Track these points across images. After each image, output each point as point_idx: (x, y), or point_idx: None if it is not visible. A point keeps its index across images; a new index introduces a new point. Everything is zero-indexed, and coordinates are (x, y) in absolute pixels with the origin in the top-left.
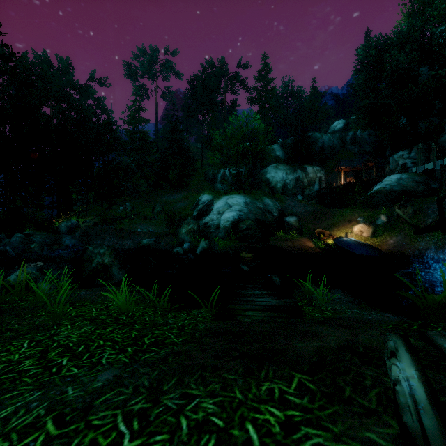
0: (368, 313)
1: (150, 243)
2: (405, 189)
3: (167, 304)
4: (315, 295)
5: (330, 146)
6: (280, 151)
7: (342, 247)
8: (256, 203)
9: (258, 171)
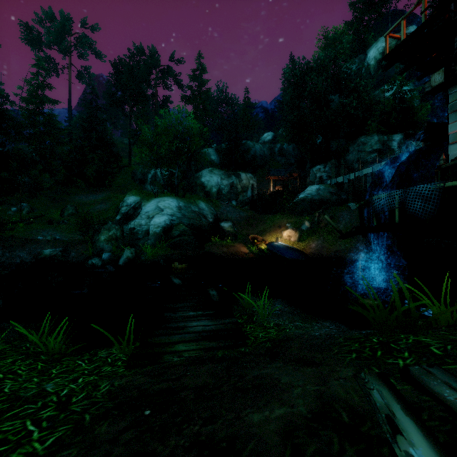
0: (311, 325)
1: (55, 254)
2: (323, 198)
3: (62, 344)
4: (255, 309)
5: (261, 155)
6: (215, 155)
7: (274, 251)
8: (190, 207)
9: (193, 174)
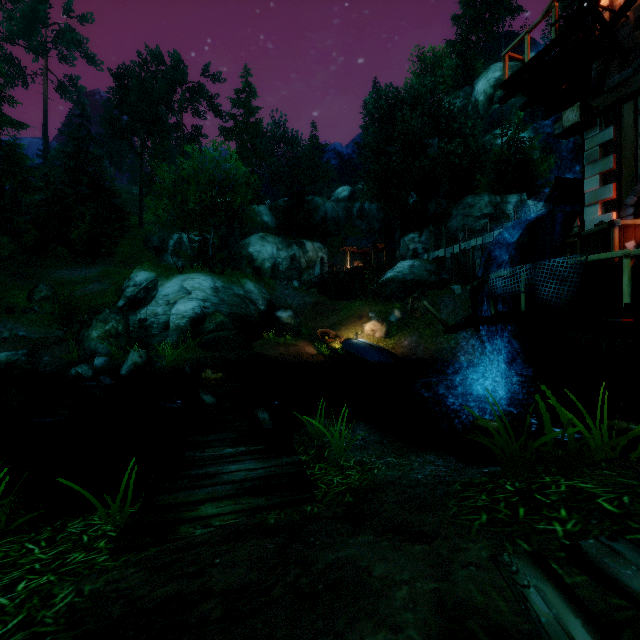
0: (409, 462)
1: (16, 360)
2: (418, 278)
3: (6, 512)
4: (327, 438)
5: (334, 218)
6: (269, 216)
7: (352, 352)
8: (232, 288)
9: (237, 242)
